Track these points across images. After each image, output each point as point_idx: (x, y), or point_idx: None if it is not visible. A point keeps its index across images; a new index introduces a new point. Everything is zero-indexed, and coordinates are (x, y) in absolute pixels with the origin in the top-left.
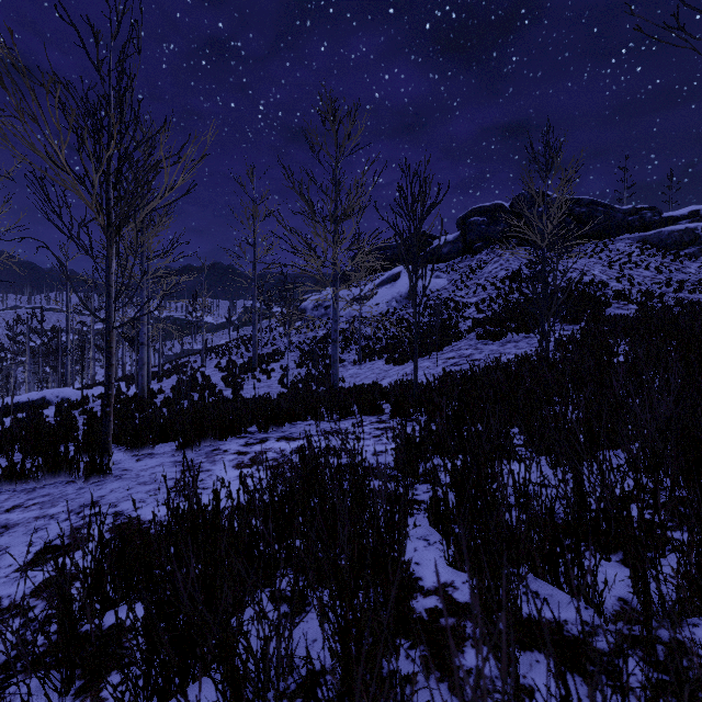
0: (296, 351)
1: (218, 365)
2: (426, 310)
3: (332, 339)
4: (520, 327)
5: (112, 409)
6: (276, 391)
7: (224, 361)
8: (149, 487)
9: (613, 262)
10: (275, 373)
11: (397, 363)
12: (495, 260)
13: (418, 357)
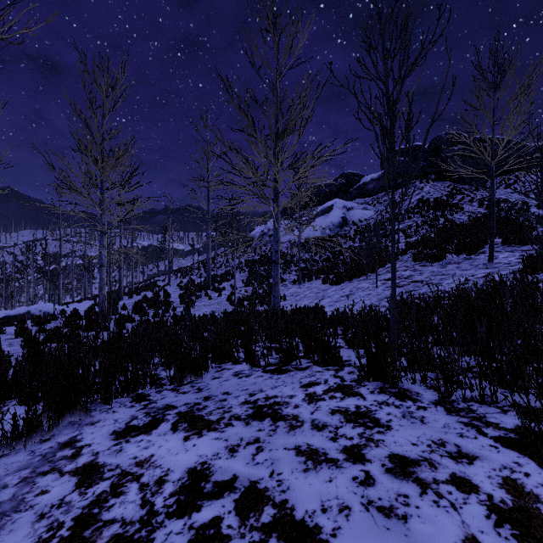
0: (245, 272)
1: (180, 284)
2: (356, 237)
3: (273, 260)
4: (460, 248)
5: None
6: (224, 308)
7: (185, 280)
8: None
9: (528, 192)
10: (226, 291)
11: (334, 283)
12: (416, 193)
13: (353, 277)
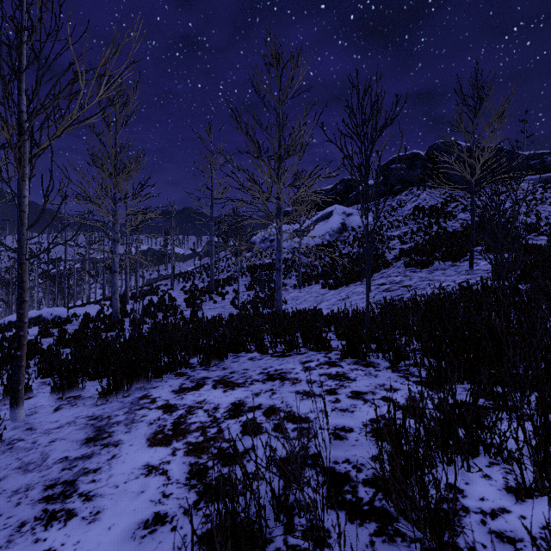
0: (247, 277)
1: (184, 288)
2: (354, 242)
3: (276, 268)
4: (446, 256)
5: (24, 352)
6: (229, 311)
7: (188, 284)
8: (24, 480)
9: (519, 200)
10: (229, 295)
11: (332, 288)
12: (413, 200)
13: (350, 282)
